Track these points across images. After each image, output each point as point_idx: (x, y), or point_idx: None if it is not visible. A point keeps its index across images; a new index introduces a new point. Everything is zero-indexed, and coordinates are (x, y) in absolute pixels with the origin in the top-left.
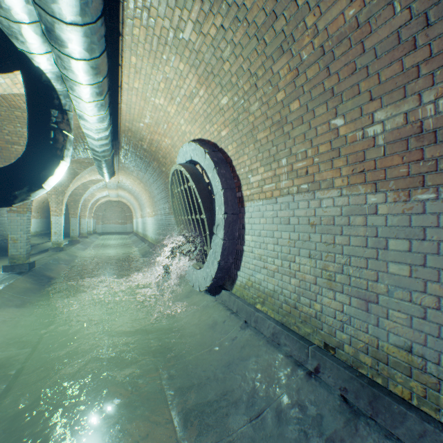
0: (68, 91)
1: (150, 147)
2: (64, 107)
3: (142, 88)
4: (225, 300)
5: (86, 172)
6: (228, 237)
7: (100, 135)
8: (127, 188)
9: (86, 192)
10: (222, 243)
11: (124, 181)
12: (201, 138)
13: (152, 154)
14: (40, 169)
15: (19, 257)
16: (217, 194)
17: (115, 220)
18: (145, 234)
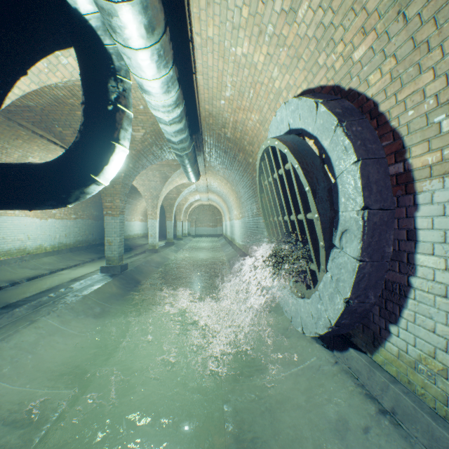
0: (113, 37)
1: (234, 134)
2: (117, 72)
3: (217, 34)
4: (356, 369)
5: (176, 175)
6: (370, 254)
7: (170, 115)
8: (215, 191)
9: (179, 196)
10: (356, 267)
11: (212, 183)
12: (307, 88)
13: (237, 142)
14: (91, 157)
15: (113, 259)
16: (341, 174)
17: (207, 223)
18: (232, 237)
